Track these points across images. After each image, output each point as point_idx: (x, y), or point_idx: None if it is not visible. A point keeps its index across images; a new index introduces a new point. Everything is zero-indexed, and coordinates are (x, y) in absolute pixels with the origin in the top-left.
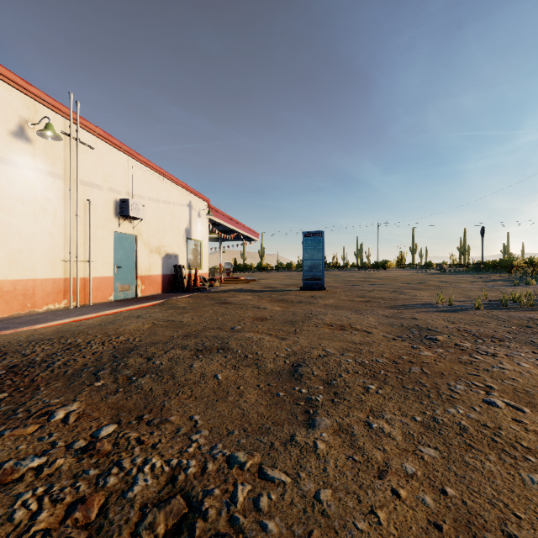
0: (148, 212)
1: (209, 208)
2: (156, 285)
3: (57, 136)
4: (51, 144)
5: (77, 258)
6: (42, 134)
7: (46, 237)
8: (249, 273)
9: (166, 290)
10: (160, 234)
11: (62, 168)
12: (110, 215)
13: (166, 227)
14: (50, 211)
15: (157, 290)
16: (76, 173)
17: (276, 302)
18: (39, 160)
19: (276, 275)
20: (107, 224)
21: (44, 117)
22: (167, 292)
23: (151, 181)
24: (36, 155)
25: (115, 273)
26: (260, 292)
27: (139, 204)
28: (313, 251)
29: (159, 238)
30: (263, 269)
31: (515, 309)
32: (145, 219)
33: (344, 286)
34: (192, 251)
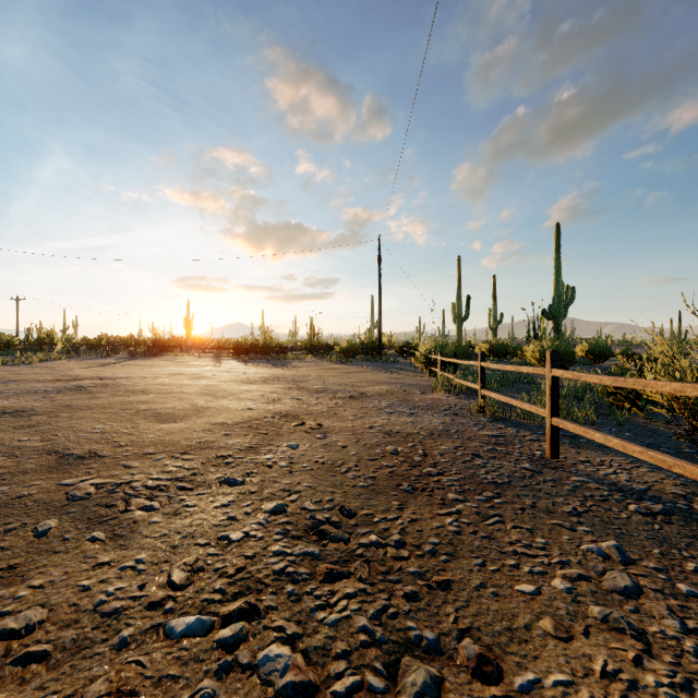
0: None
1: None
2: None
3: None
4: None
5: None
6: None
7: None
8: None
9: None
10: None
11: None
12: None
13: None
14: None
15: None
16: None
17: None
18: None
19: None
20: None
21: None
22: None
23: None
24: None
25: None
26: None
27: None
28: None
29: None
30: None
31: (15, 366)
32: None
33: None
34: None
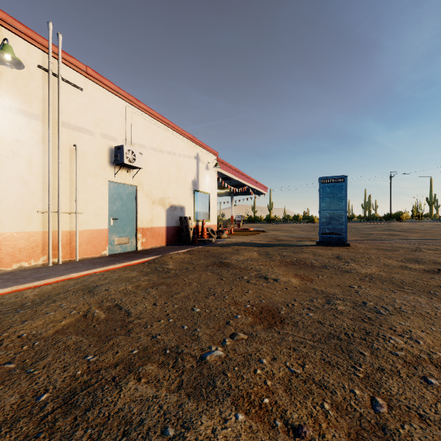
0: (150, 162)
1: (218, 161)
2: (160, 237)
3: (18, 62)
4: (25, 79)
5: (59, 209)
6: (1, 60)
7: (17, 185)
8: (258, 224)
9: (170, 242)
10: (163, 185)
11: (40, 108)
12: (104, 163)
13: (171, 178)
14: (23, 155)
15: (161, 242)
16: (58, 114)
17: (289, 265)
18: (8, 96)
19: (284, 226)
20: (99, 173)
21: (3, 39)
22: (172, 244)
23: (154, 131)
24: (3, 90)
25: (111, 225)
26: (268, 246)
27: (136, 152)
28: (332, 200)
29: (162, 189)
30: (271, 220)
31: None
32: (147, 170)
33: (368, 240)
34: (200, 203)
